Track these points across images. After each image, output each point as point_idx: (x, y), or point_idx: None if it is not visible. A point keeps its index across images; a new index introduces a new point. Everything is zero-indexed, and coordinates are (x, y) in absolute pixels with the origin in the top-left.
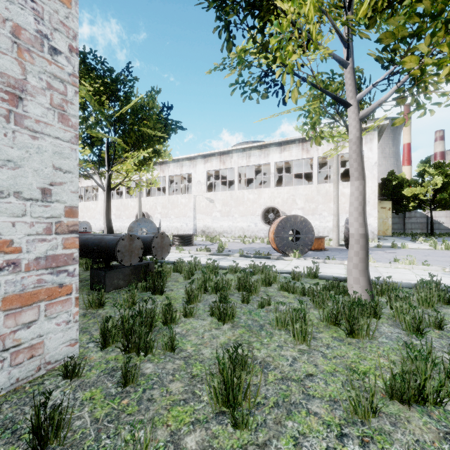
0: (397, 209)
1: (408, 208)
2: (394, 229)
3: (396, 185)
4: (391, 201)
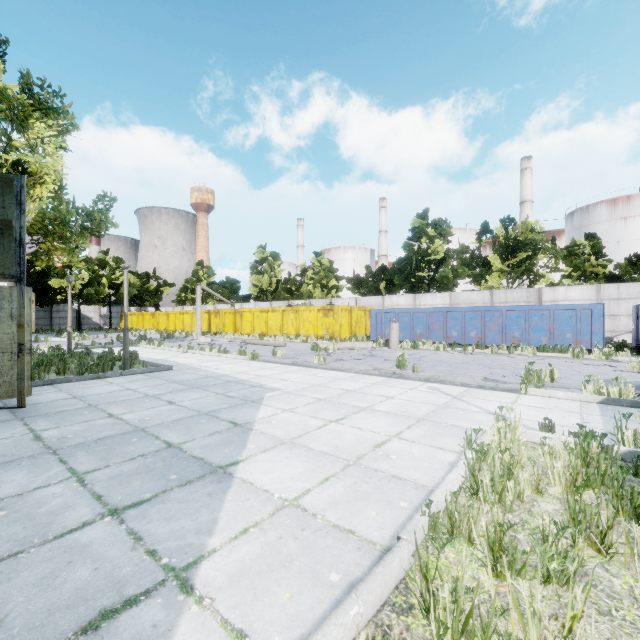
0: (43, 301)
1: (55, 301)
2: (39, 325)
3: (42, 274)
4: (36, 291)
